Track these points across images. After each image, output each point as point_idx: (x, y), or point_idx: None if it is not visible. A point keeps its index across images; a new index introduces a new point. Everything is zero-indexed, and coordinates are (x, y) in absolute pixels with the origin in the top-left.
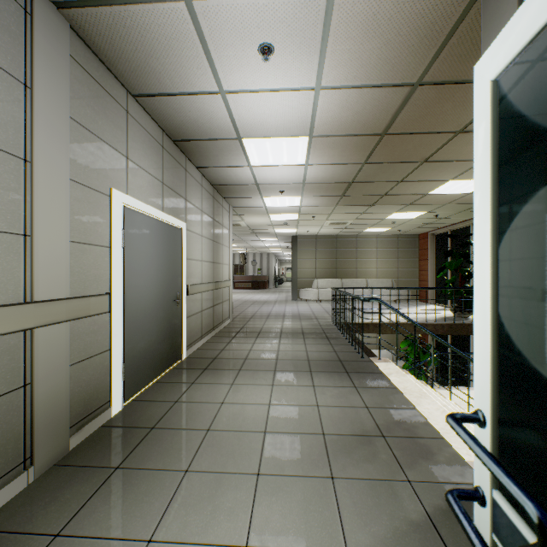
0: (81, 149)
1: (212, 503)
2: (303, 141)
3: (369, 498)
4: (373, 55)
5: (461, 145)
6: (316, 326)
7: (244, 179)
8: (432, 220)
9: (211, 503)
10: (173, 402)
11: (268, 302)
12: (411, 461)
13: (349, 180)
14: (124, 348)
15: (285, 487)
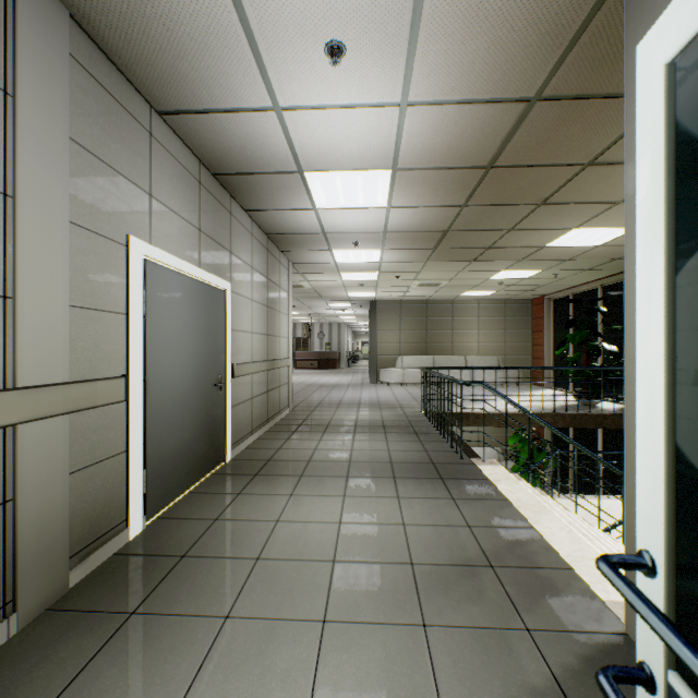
0: (86, 182)
1: (260, 664)
2: (385, 176)
3: (475, 655)
4: (478, 58)
5: (589, 182)
6: (401, 417)
7: (307, 227)
8: (550, 281)
9: (259, 664)
10: (212, 521)
11: (339, 386)
12: (530, 602)
13: (444, 228)
14: (146, 448)
15: (361, 640)
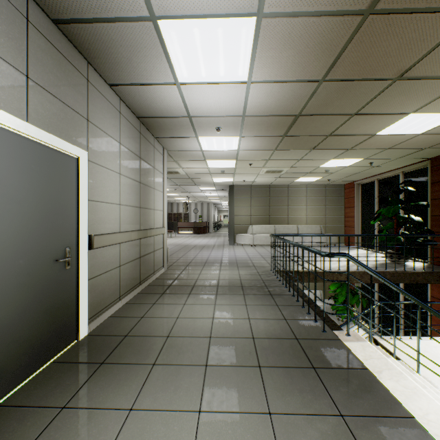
0: None
1: None
2: (248, 28)
3: None
4: None
5: None
6: (255, 276)
7: (173, 108)
8: (364, 169)
9: None
10: None
11: (207, 247)
12: None
13: (297, 112)
14: None
15: None
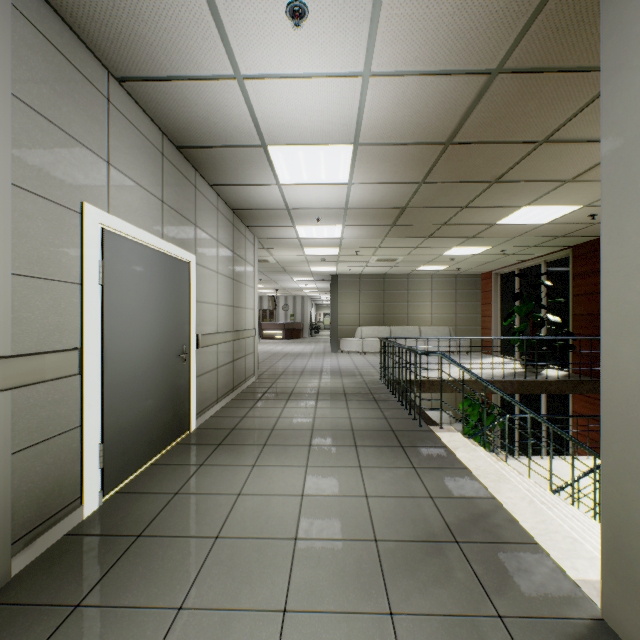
0: (33, 144)
1: None
2: (346, 151)
3: None
4: (443, 25)
5: (542, 160)
6: (361, 384)
7: (271, 202)
8: (498, 257)
9: None
10: (172, 495)
11: (303, 355)
12: (499, 583)
13: (403, 205)
14: (103, 422)
15: (324, 633)
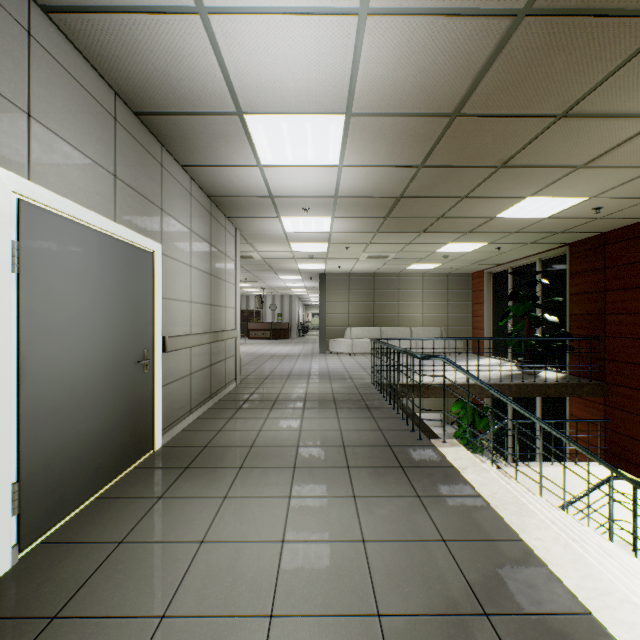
0: None
1: None
2: (337, 123)
3: None
4: None
5: (557, 140)
6: (352, 389)
7: (252, 188)
8: (492, 255)
9: None
10: (115, 545)
11: (290, 357)
12: None
13: (398, 194)
14: (19, 454)
15: None
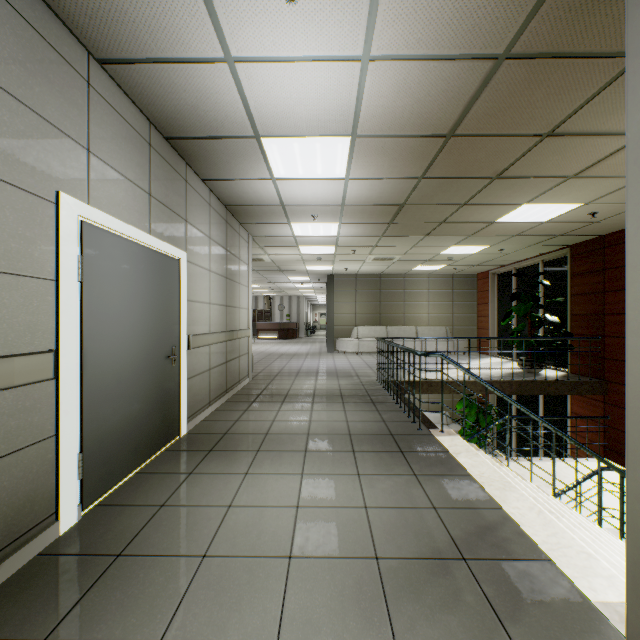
0: None
1: None
2: (344, 143)
3: None
4: (448, 2)
5: (545, 155)
6: (358, 385)
7: (265, 198)
8: (495, 256)
9: None
10: (158, 507)
11: (298, 356)
12: (512, 607)
13: (401, 202)
14: (82, 430)
15: None
